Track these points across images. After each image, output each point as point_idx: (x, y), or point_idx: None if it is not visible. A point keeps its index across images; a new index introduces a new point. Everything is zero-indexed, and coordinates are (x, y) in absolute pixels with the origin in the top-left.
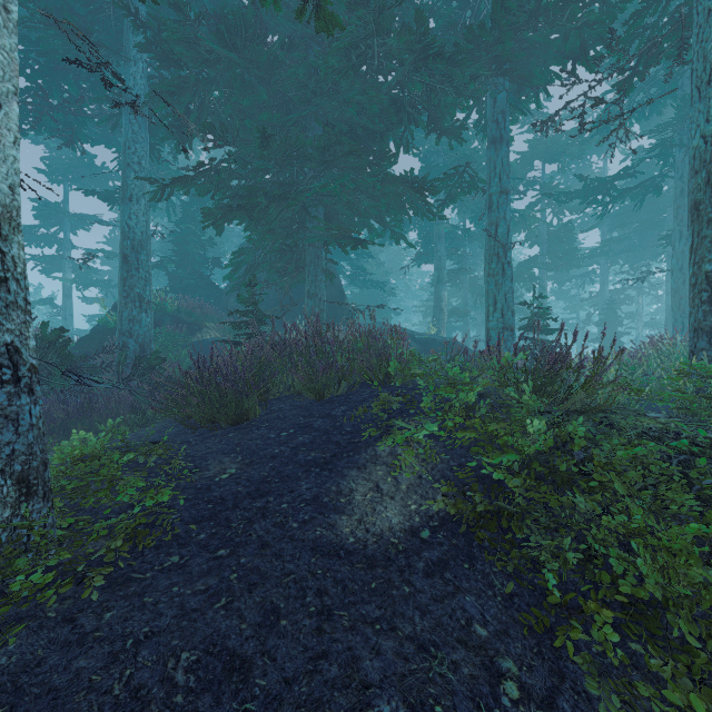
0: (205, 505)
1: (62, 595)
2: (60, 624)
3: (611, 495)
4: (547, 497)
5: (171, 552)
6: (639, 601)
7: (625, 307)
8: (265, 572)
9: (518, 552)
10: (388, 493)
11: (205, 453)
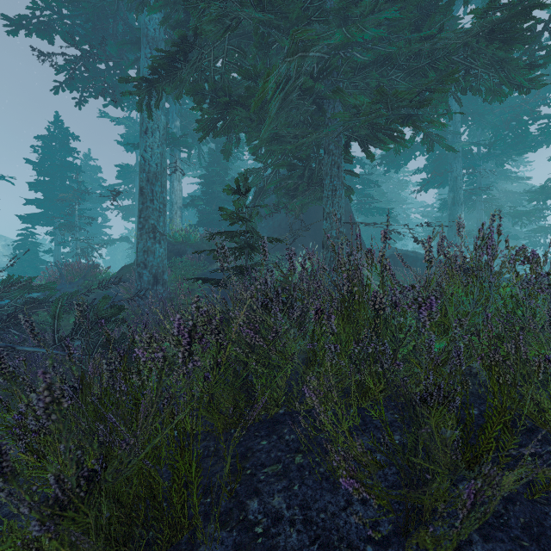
0: None
1: None
2: None
3: None
4: None
5: None
6: None
7: None
8: None
9: None
10: None
11: None
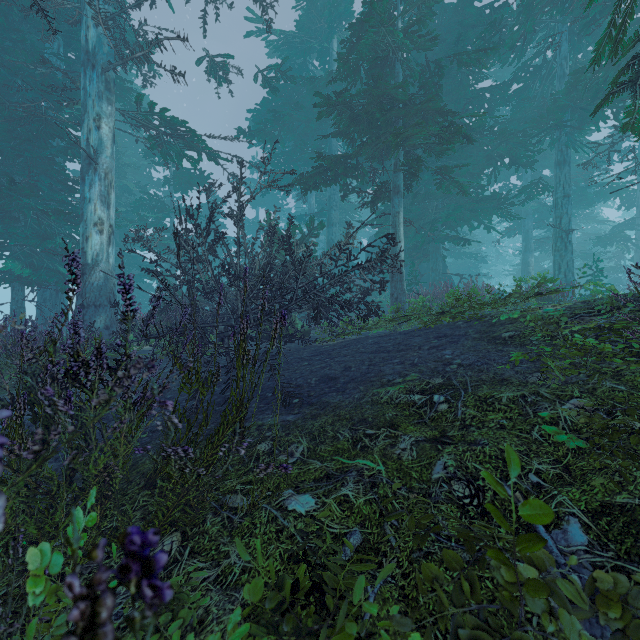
0: None
1: None
2: None
3: None
4: None
5: None
6: None
7: None
8: None
9: None
10: None
11: None
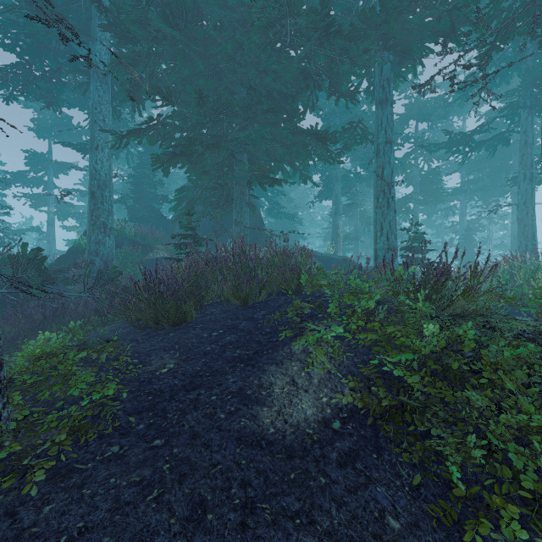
0: (145, 397)
1: (9, 486)
2: (1, 518)
3: (500, 391)
4: (443, 393)
5: (113, 442)
6: (536, 492)
7: (479, 233)
8: (194, 462)
9: (422, 444)
10: (303, 386)
11: (149, 350)
